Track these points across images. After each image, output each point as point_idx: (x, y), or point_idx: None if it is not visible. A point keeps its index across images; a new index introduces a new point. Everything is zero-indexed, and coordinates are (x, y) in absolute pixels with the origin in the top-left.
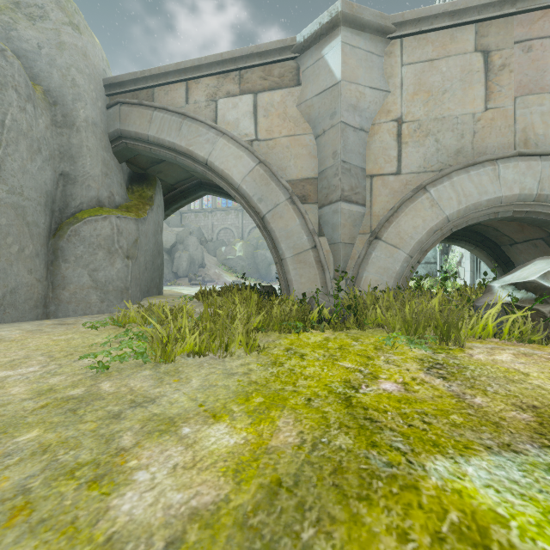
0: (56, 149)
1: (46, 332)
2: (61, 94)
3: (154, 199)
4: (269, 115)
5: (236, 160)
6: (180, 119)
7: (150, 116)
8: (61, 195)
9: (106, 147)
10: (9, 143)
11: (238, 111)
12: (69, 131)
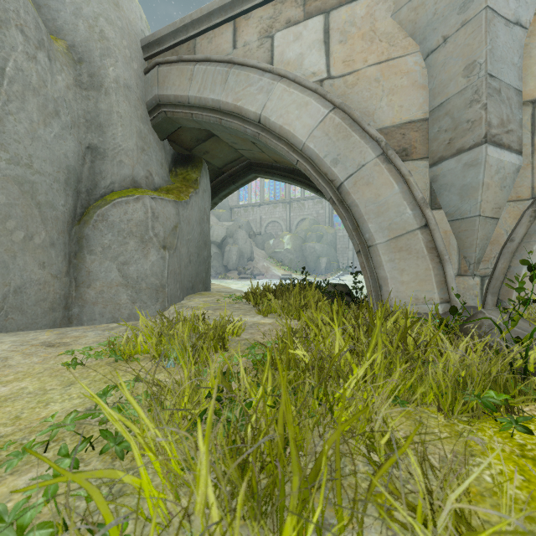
0: (81, 115)
1: (5, 366)
2: (87, 49)
3: (199, 182)
4: (347, 39)
5: (300, 109)
6: (225, 69)
7: (191, 72)
8: (89, 173)
9: (143, 118)
10: (12, 98)
11: (302, 43)
12: (96, 94)
